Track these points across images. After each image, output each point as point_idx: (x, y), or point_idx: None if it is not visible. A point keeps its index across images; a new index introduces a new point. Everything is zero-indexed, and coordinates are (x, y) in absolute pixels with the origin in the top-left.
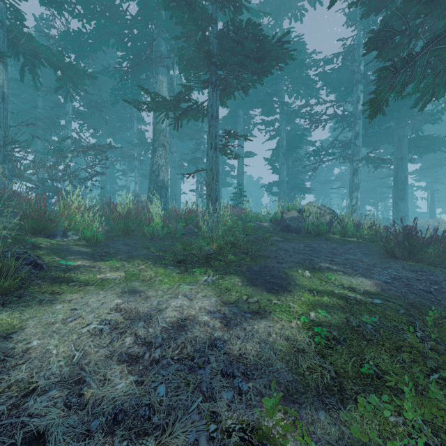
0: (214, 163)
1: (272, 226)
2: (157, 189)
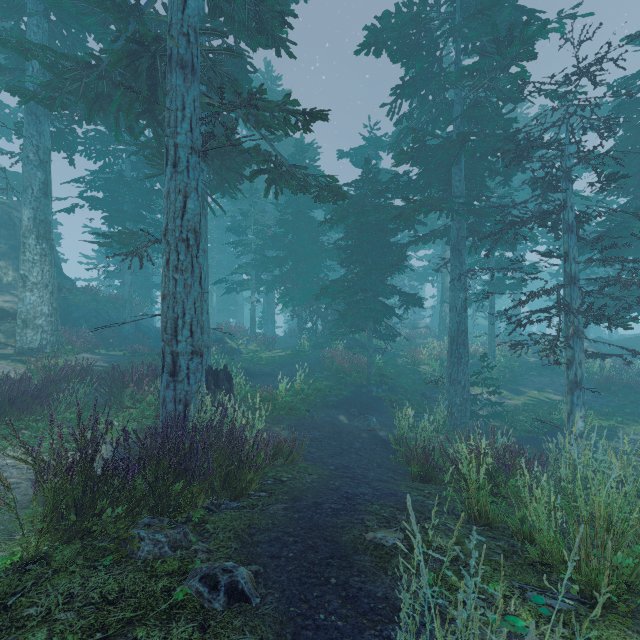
0: (493, 331)
1: (536, 362)
2: (445, 329)
